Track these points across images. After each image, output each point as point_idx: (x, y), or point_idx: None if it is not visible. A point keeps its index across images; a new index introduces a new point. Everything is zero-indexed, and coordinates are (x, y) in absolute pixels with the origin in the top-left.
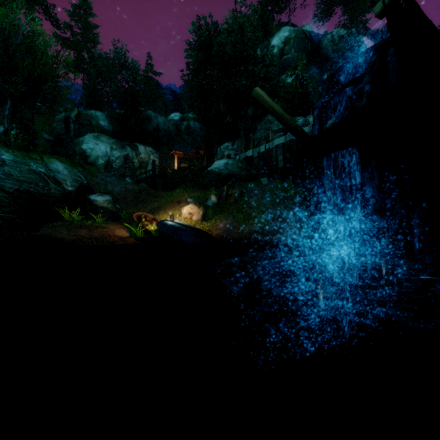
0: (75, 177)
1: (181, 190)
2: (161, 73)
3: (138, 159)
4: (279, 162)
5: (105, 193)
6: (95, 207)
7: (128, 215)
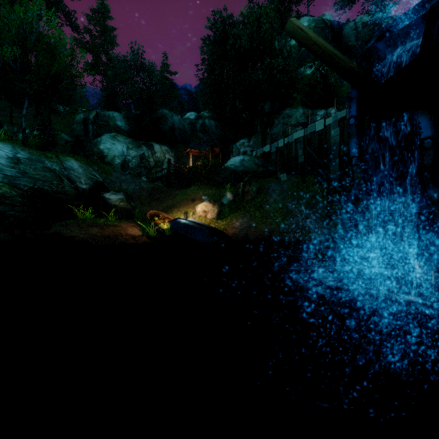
0: (90, 175)
1: (196, 188)
2: (177, 73)
3: (154, 158)
4: (299, 157)
5: (119, 191)
6: (109, 205)
7: (142, 213)
